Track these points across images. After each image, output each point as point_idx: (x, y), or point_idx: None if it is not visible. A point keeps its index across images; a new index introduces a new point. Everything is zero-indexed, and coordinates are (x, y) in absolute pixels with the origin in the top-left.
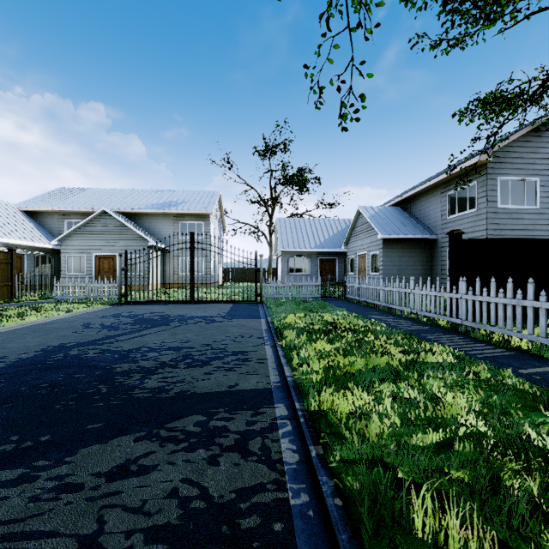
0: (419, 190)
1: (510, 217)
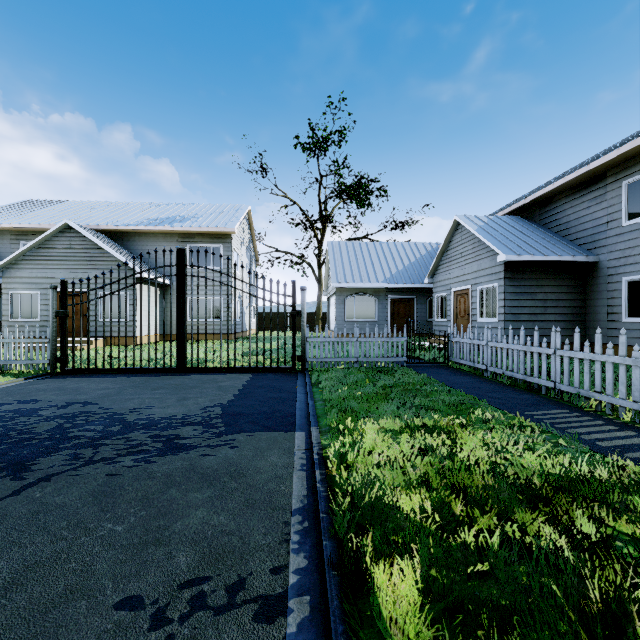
0: (562, 182)
1: None
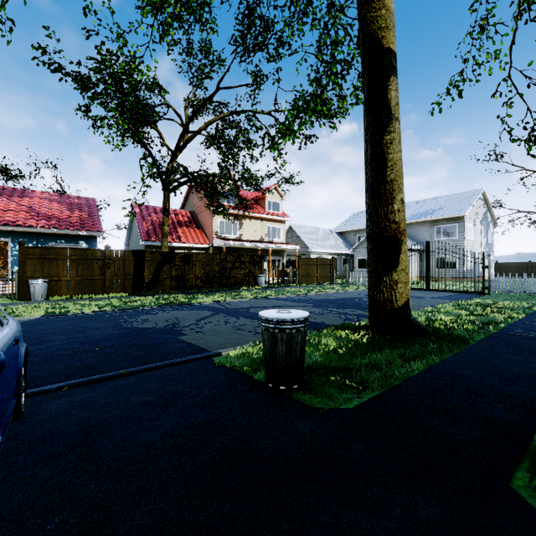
0: None
1: None
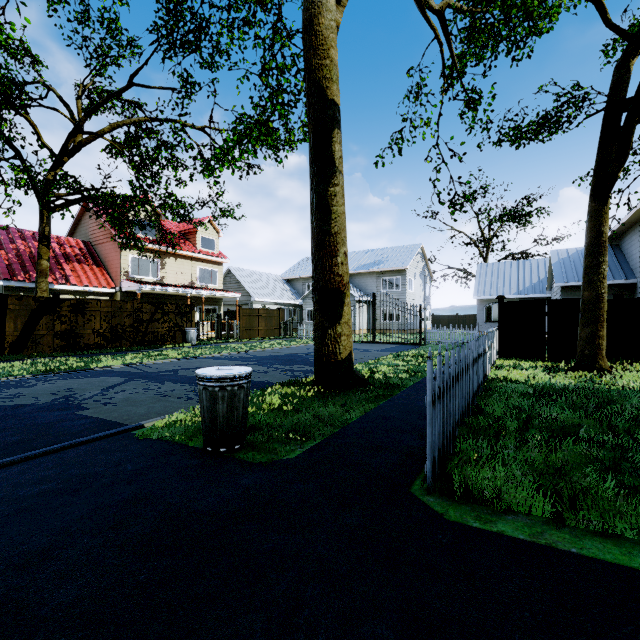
0: (616, 228)
1: None
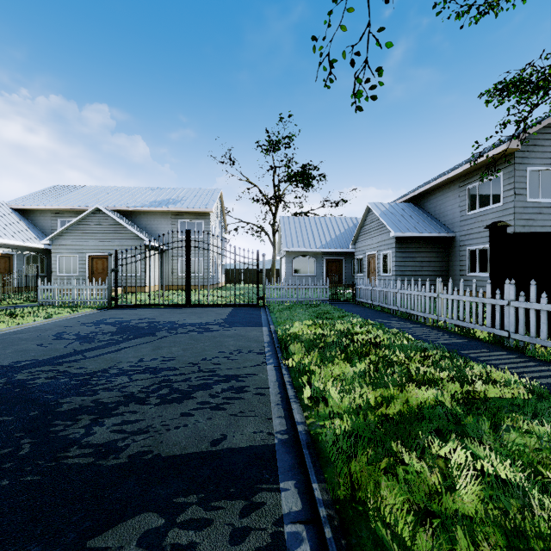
0: (434, 184)
1: (541, 212)
